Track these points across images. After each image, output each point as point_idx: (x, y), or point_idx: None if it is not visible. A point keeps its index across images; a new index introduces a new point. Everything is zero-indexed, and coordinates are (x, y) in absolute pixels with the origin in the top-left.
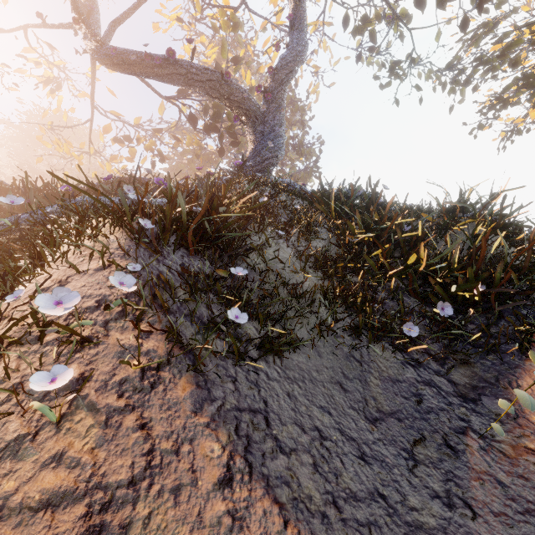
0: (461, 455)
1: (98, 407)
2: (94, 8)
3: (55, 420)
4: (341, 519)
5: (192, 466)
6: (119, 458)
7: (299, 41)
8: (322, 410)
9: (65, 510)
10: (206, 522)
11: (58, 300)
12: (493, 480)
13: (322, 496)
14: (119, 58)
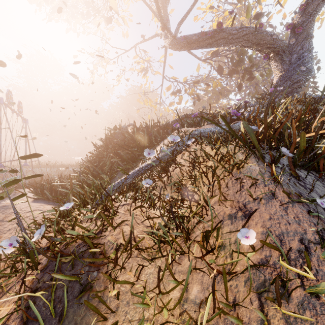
0: None
1: None
2: (168, 20)
3: None
4: None
5: None
6: None
7: None
8: None
9: None
10: None
11: None
12: None
13: None
14: (184, 42)
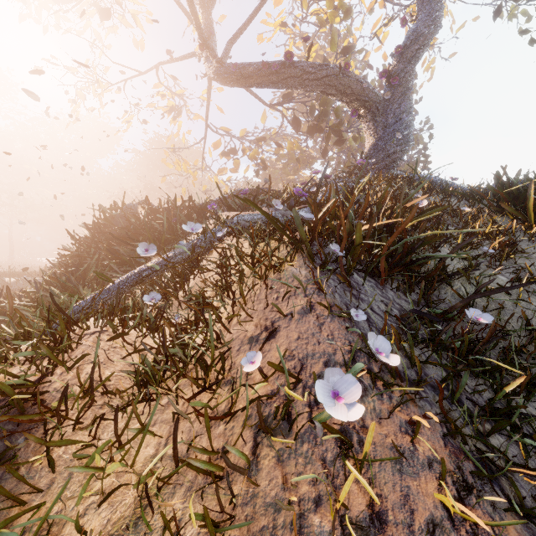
0: None
1: None
2: (212, 33)
3: None
4: None
5: None
6: None
7: (433, 7)
8: None
9: None
10: None
11: (332, 389)
12: None
13: None
14: (237, 74)
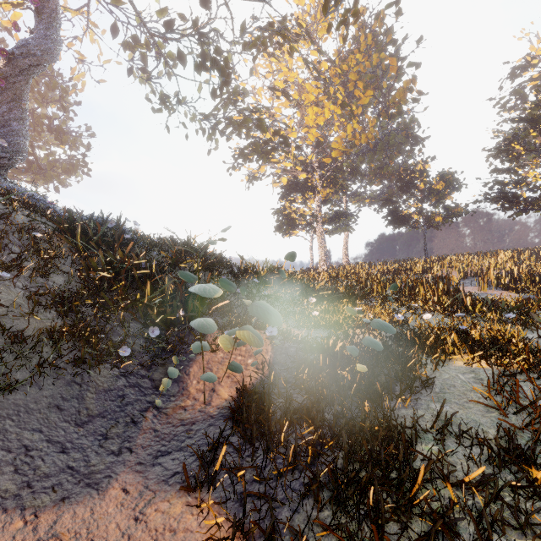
0: (139, 424)
1: None
2: None
3: None
4: (32, 492)
5: None
6: None
7: (49, 36)
8: (33, 432)
9: None
10: None
11: None
12: (152, 431)
13: (18, 486)
14: None
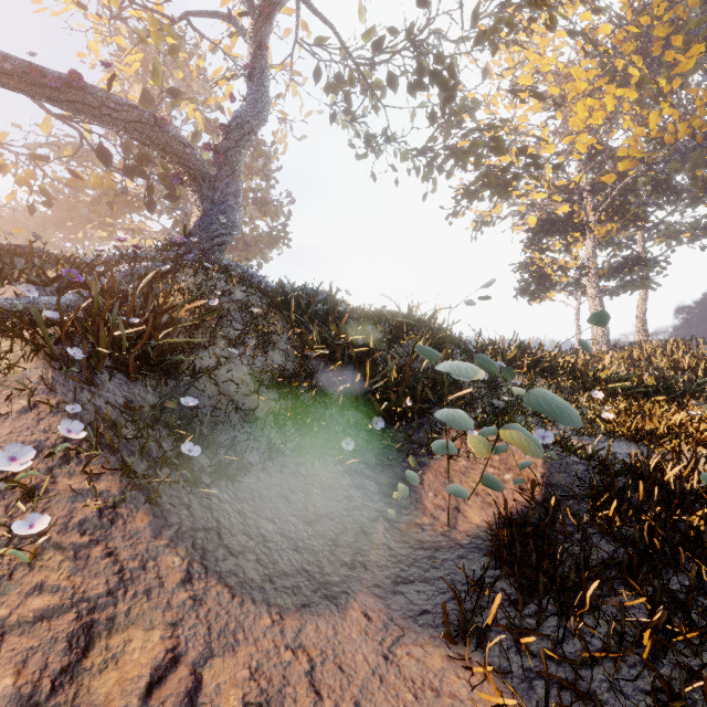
0: (370, 536)
1: (64, 546)
2: None
3: (28, 561)
4: (274, 588)
5: (158, 575)
6: (95, 580)
7: (260, 98)
8: (268, 521)
9: (59, 618)
10: (174, 606)
11: (11, 456)
12: (386, 548)
13: (261, 578)
14: None
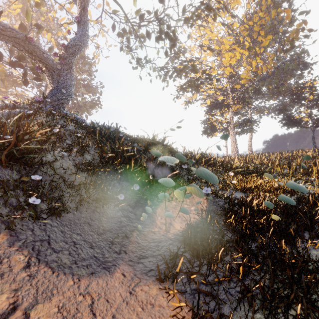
0: (129, 238)
1: None
2: None
3: None
4: (77, 266)
5: (9, 266)
6: None
7: (83, 34)
8: (77, 235)
9: None
10: (17, 280)
11: None
12: (137, 243)
13: (70, 262)
14: None
